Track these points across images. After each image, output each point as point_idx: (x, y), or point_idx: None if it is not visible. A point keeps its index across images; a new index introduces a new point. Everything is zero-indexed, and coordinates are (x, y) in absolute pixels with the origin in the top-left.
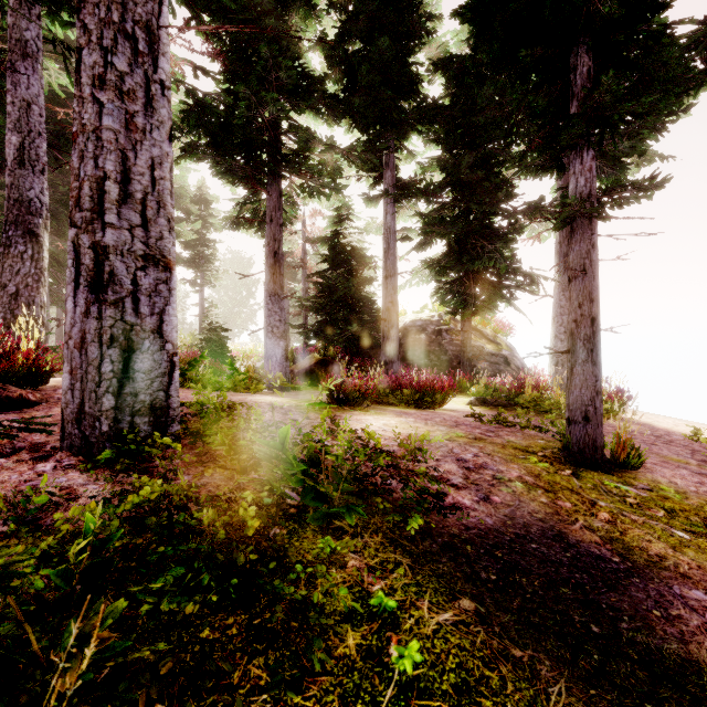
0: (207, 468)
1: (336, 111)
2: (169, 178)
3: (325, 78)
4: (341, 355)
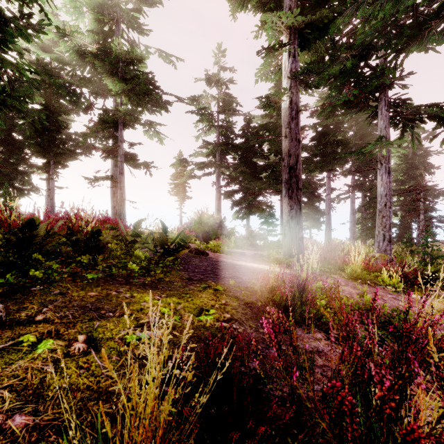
0: None
1: None
2: None
3: None
4: None
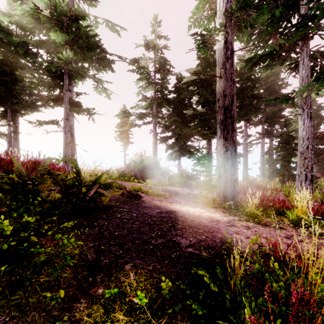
0: None
1: None
2: None
3: None
4: None
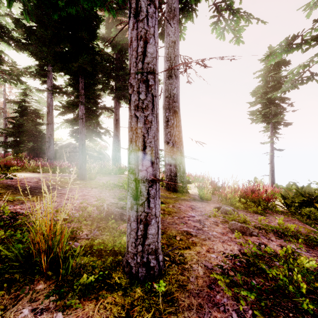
0: None
1: (20, 47)
2: None
3: (13, 31)
4: (26, 156)
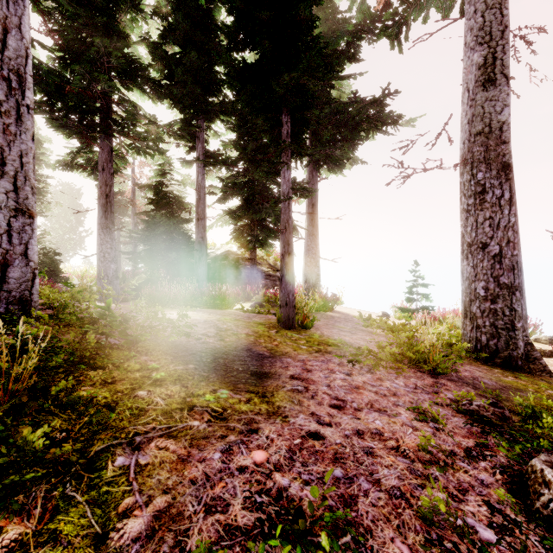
0: (63, 328)
1: (159, 93)
2: (32, 162)
3: (150, 67)
4: (165, 275)
